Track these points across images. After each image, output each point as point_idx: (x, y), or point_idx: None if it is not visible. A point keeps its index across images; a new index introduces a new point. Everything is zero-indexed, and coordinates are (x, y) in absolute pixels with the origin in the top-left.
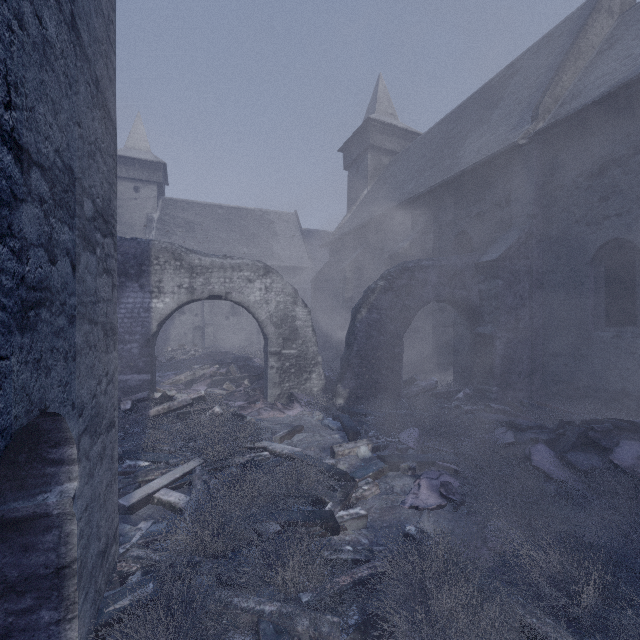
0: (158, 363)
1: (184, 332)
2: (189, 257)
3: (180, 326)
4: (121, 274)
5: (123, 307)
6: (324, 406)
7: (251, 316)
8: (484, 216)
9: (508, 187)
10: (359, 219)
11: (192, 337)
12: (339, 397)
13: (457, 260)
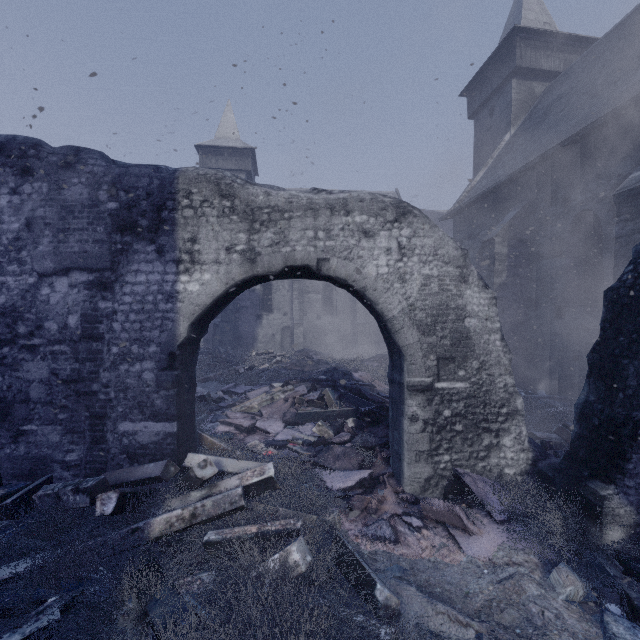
0: (234, 373)
1: (272, 333)
2: (247, 190)
3: (268, 326)
4: (124, 228)
5: (128, 291)
6: (575, 549)
7: (345, 315)
8: None
9: None
10: (508, 167)
11: (280, 339)
12: (610, 523)
13: None
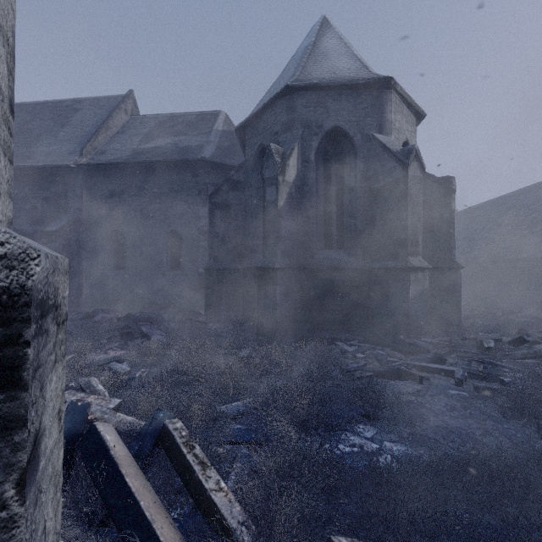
0: None
1: None
2: None
3: None
4: None
5: None
6: None
7: None
8: (51, 200)
9: (66, 188)
10: None
11: None
12: None
13: (28, 227)
